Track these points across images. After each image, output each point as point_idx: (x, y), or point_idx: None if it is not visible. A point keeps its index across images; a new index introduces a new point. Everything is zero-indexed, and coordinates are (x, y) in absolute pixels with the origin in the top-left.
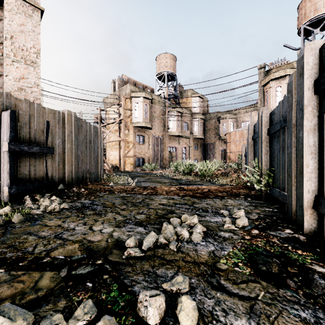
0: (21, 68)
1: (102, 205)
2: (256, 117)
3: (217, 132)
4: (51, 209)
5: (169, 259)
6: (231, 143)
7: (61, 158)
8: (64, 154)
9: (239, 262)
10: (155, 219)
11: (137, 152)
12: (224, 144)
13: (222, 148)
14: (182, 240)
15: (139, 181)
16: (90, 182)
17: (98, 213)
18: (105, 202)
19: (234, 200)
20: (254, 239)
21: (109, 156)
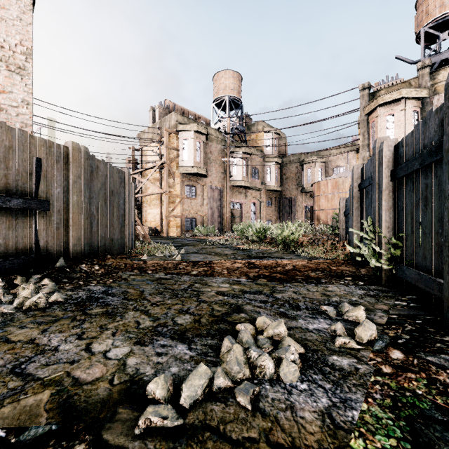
0: (0, 76)
1: (122, 296)
2: (354, 161)
3: (299, 182)
4: (31, 305)
5: (237, 439)
6: (321, 197)
7: (62, 218)
8: (68, 211)
9: (395, 448)
10: (209, 325)
11: (186, 209)
12: (309, 199)
13: (306, 204)
14: (261, 379)
15: (188, 252)
16: (111, 254)
17: (111, 311)
18: (128, 289)
19: (338, 286)
20: (401, 375)
21: (147, 215)
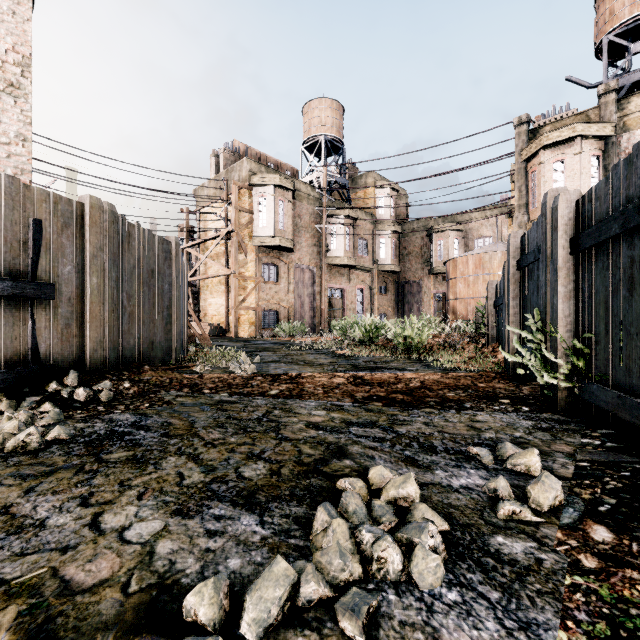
0: None
1: (161, 431)
2: (506, 229)
3: (425, 260)
4: (16, 446)
5: None
6: (458, 281)
7: (74, 310)
8: (83, 299)
9: None
10: (295, 480)
11: (263, 298)
12: (440, 283)
13: (436, 291)
14: (380, 582)
15: (265, 361)
16: (151, 364)
17: (140, 456)
18: (171, 419)
19: (492, 413)
20: (616, 574)
21: (207, 306)
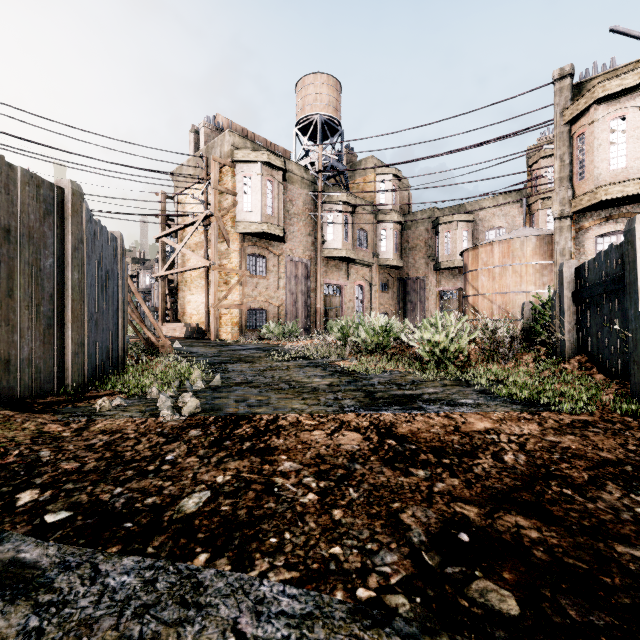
0: None
1: None
2: (521, 219)
3: (430, 254)
4: None
5: None
6: (480, 273)
7: None
8: None
9: None
10: None
11: (249, 294)
12: (446, 279)
13: (442, 288)
14: None
15: (230, 383)
16: (2, 400)
17: None
18: None
19: None
20: None
21: (186, 304)
